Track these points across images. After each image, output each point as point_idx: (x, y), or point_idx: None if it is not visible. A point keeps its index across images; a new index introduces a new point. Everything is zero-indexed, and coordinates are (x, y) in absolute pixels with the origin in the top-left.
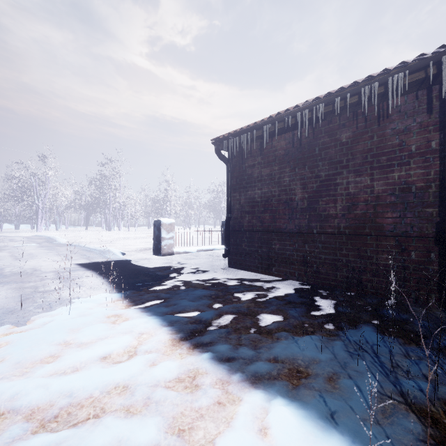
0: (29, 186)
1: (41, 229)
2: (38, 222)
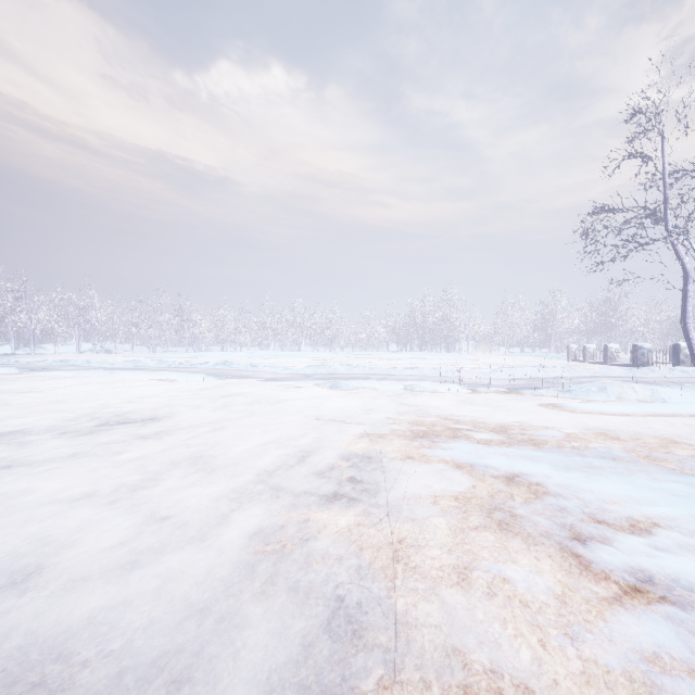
0: (545, 318)
1: (552, 352)
2: (550, 347)
